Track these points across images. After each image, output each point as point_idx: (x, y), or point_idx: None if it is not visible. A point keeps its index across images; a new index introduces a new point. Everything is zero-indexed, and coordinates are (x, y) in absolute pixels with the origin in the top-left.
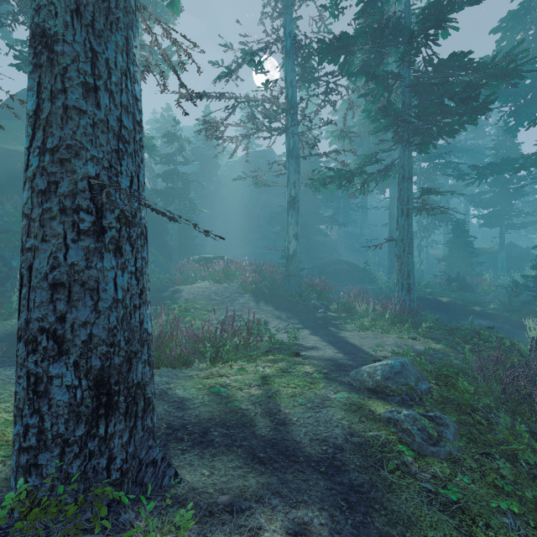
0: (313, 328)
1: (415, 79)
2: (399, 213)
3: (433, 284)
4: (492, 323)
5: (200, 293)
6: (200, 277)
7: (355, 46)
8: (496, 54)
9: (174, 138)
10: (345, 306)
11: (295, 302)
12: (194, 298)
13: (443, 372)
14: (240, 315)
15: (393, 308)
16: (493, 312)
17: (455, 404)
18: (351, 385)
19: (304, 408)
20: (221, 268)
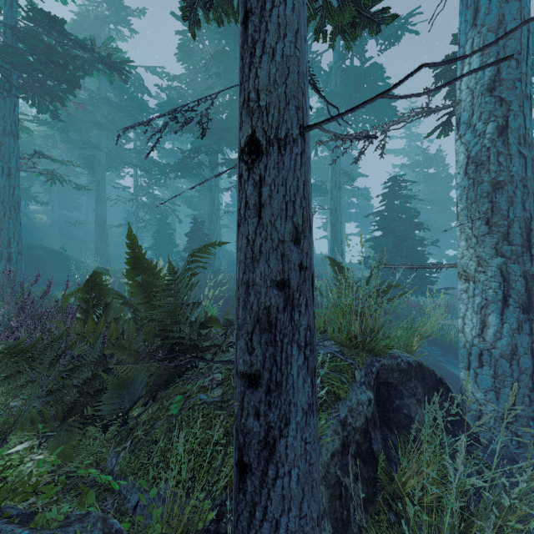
0: None
1: (30, 29)
2: None
3: None
4: None
5: None
6: None
7: None
8: (92, 37)
9: None
10: None
11: None
12: None
13: None
14: None
15: None
16: None
17: None
18: None
19: None
20: None
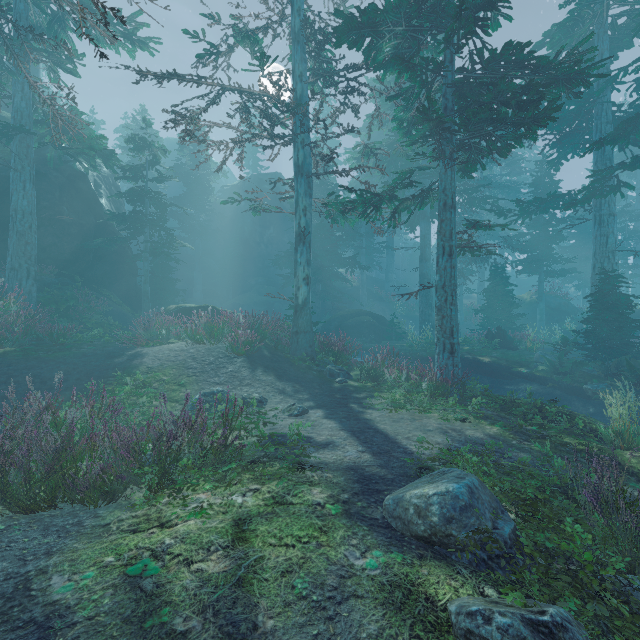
0: (328, 406)
1: (459, 79)
2: (440, 251)
3: (470, 339)
4: (541, 388)
5: (170, 358)
6: (174, 334)
7: (384, 26)
8: (560, 49)
9: (144, 144)
10: (370, 373)
11: (306, 368)
12: (161, 366)
13: (528, 493)
14: (225, 392)
15: (433, 376)
16: (542, 375)
17: (570, 573)
18: (387, 528)
19: (304, 608)
20: (202, 322)
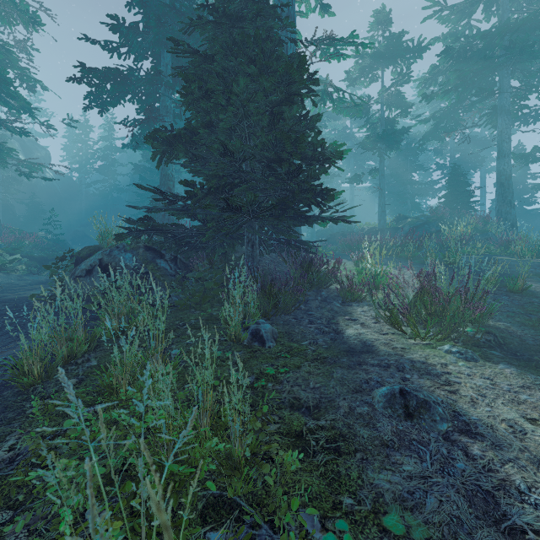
0: None
1: None
2: None
3: None
4: None
5: None
6: None
7: None
8: None
9: None
10: None
11: None
12: None
13: None
14: None
15: None
16: None
17: None
18: None
19: None
20: None
